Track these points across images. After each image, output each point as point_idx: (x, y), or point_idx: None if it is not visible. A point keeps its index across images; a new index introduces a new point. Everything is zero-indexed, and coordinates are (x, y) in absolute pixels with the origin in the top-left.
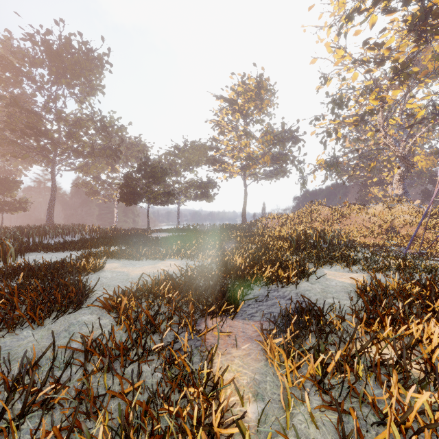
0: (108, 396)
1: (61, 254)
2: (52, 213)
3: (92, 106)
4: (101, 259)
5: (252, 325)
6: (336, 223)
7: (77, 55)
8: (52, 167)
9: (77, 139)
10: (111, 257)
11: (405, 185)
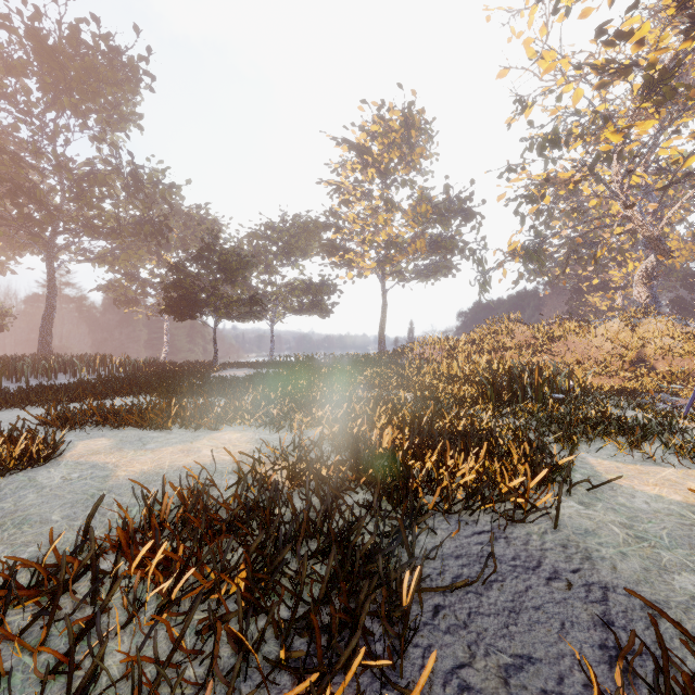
0: None
1: (12, 413)
2: (49, 335)
3: (116, 146)
4: (82, 427)
5: None
6: (541, 353)
7: (92, 58)
8: (49, 254)
9: (90, 204)
10: (108, 422)
11: (653, 288)
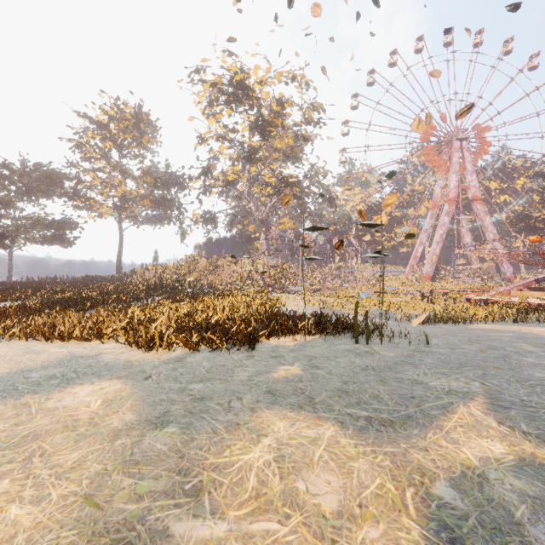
0: (32, 314)
1: None
2: None
3: None
4: None
5: (92, 308)
6: (212, 274)
7: None
8: None
9: None
10: None
11: (268, 242)
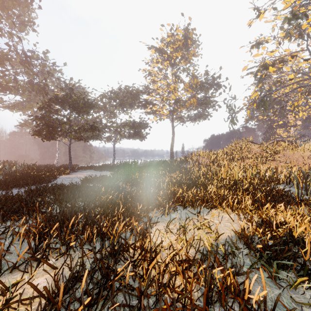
0: None
1: None
2: None
3: (11, 33)
4: None
5: None
6: (269, 160)
7: None
8: None
9: None
10: None
11: None
